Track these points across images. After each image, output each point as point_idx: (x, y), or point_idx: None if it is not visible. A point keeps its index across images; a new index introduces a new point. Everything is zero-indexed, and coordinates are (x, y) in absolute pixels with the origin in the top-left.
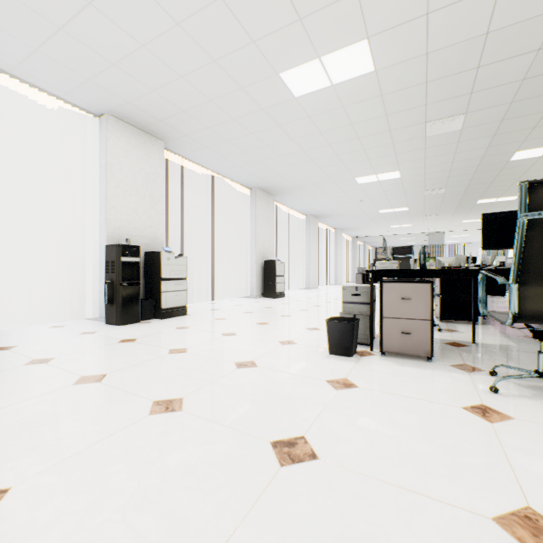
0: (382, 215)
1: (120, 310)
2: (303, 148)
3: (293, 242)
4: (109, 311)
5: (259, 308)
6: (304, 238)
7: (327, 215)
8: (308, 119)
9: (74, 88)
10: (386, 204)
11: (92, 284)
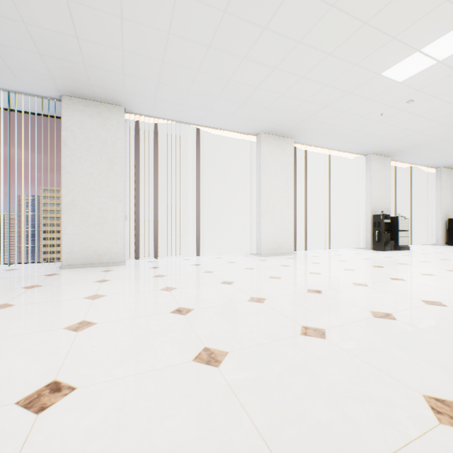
0: None
1: (383, 244)
2: None
3: None
4: (375, 245)
5: None
6: None
7: None
8: None
9: (365, 149)
10: None
11: (359, 232)
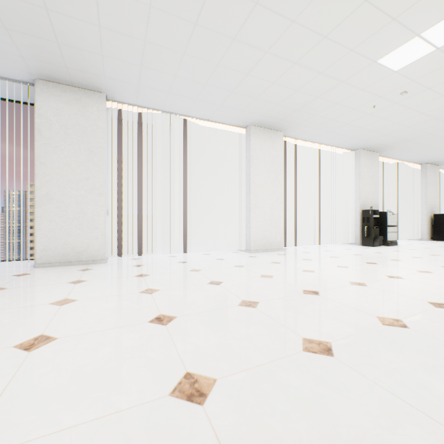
0: None
1: (372, 239)
2: None
3: None
4: (364, 240)
5: (443, 245)
6: None
7: None
8: None
9: (354, 144)
10: None
11: (348, 228)
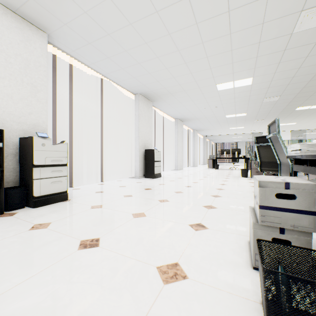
0: (227, 119)
1: None
2: (178, 47)
3: (166, 137)
4: None
5: (139, 190)
6: (173, 135)
7: (189, 119)
8: (187, 0)
9: None
10: (232, 110)
11: None
